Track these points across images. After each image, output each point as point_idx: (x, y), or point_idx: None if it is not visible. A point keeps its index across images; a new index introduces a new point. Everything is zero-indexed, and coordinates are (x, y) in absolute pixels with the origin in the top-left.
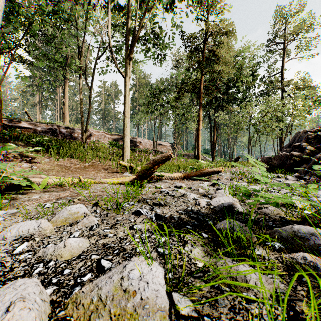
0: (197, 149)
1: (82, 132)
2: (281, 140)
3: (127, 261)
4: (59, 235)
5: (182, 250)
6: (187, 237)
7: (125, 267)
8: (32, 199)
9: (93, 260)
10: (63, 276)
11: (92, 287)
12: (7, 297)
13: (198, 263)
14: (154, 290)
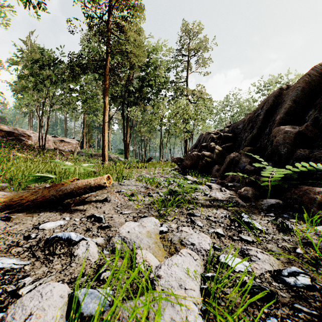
0: (102, 146)
1: None
2: (186, 142)
3: None
4: None
5: None
6: None
7: None
8: None
9: None
10: None
11: None
12: None
13: None
14: None
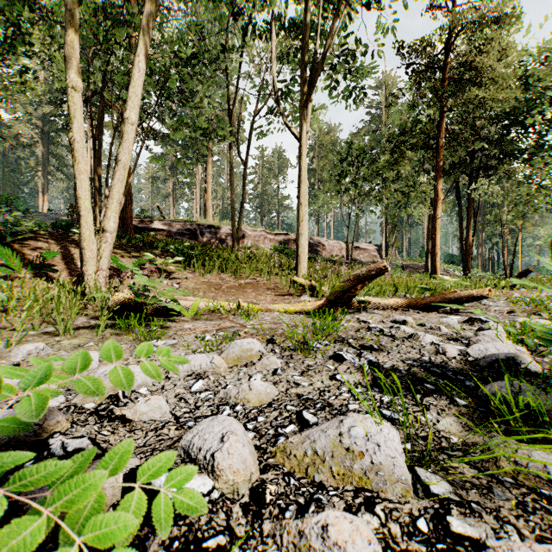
0: (432, 254)
1: (233, 232)
2: None
3: (342, 415)
4: (236, 377)
5: (422, 417)
6: (429, 400)
7: (342, 422)
8: (186, 329)
9: (289, 410)
10: (259, 423)
11: (302, 438)
12: (216, 429)
13: (453, 438)
14: (388, 455)
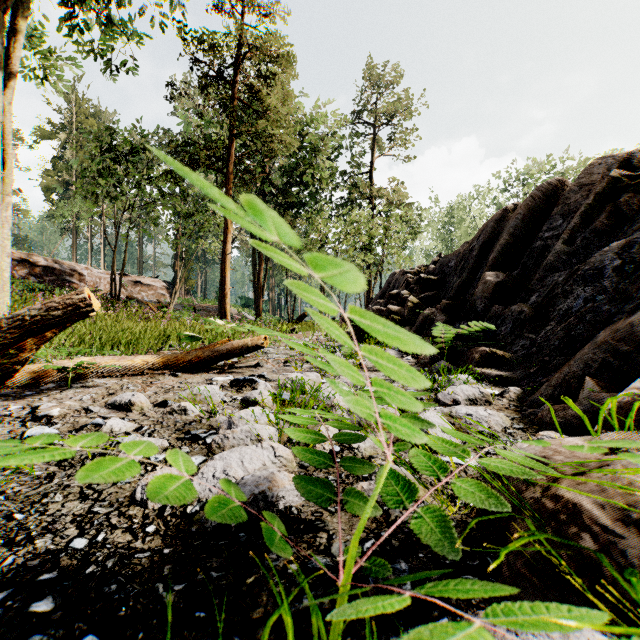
0: (222, 295)
1: None
2: (368, 285)
3: None
4: None
5: None
6: None
7: None
8: None
9: None
10: None
11: None
12: None
13: None
14: None
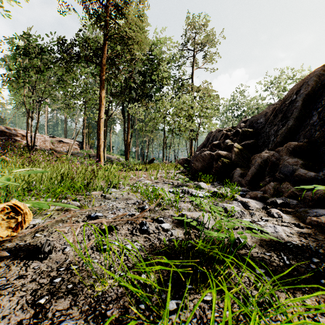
0: (97, 145)
1: None
2: (191, 142)
3: None
4: None
5: None
6: None
7: None
8: None
9: None
10: None
11: None
12: None
13: None
14: None
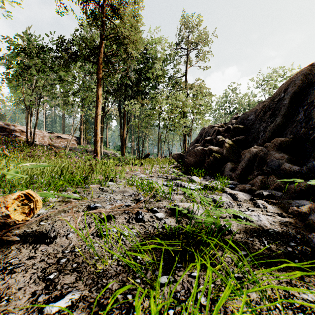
0: (95, 141)
1: None
2: (184, 138)
3: None
4: None
5: None
6: None
7: None
8: None
9: None
10: None
11: None
12: None
13: None
14: None
